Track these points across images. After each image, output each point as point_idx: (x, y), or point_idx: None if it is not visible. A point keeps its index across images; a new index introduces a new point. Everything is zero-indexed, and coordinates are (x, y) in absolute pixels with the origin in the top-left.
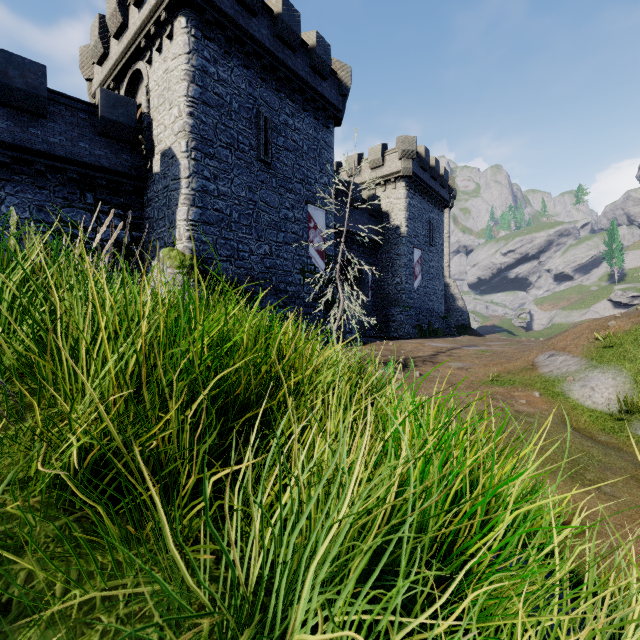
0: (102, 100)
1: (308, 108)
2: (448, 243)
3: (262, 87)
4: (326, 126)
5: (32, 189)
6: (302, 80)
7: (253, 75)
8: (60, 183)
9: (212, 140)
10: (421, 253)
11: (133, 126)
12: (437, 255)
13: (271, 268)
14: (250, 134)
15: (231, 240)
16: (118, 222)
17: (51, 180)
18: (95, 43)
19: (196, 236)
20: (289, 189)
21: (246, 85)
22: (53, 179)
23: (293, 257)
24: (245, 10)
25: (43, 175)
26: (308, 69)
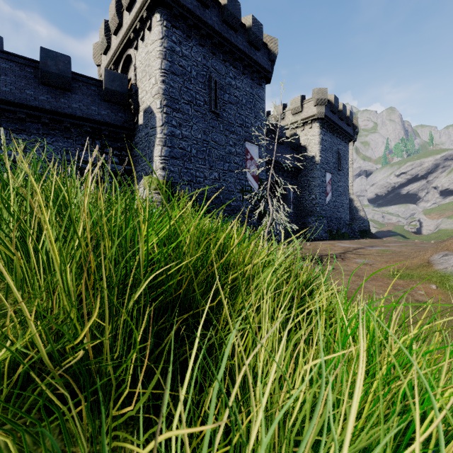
0: (105, 77)
1: (246, 72)
2: (352, 168)
3: (213, 59)
4: (259, 84)
5: (62, 139)
6: (241, 52)
7: (206, 51)
8: (79, 134)
9: (178, 99)
10: (331, 176)
11: (125, 93)
12: (344, 177)
13: (219, 189)
14: (204, 93)
15: (191, 169)
16: (116, 159)
17: (74, 133)
18: (102, 40)
19: (167, 167)
20: (232, 131)
21: (201, 58)
22: (75, 132)
23: (235, 181)
24: (201, 4)
25: (69, 130)
26: (246, 43)
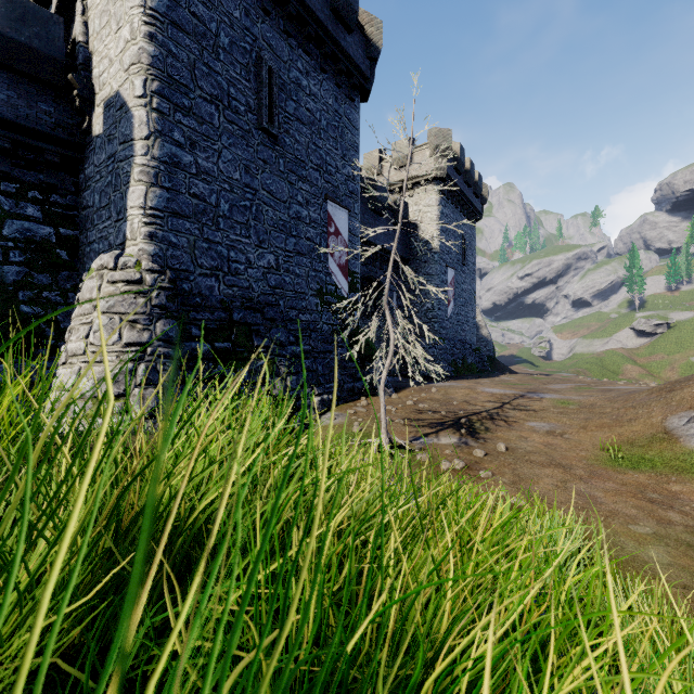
0: None
1: (327, 68)
2: None
3: (265, 23)
4: (350, 98)
5: None
6: (320, 25)
7: (251, 2)
8: None
9: (187, 85)
10: (454, 273)
11: (57, 57)
12: (469, 276)
13: (277, 288)
14: (247, 88)
15: (218, 244)
16: (34, 211)
17: None
18: None
19: (160, 234)
20: (302, 177)
21: (241, 14)
22: None
23: (308, 273)
24: None
25: None
26: (328, 12)
